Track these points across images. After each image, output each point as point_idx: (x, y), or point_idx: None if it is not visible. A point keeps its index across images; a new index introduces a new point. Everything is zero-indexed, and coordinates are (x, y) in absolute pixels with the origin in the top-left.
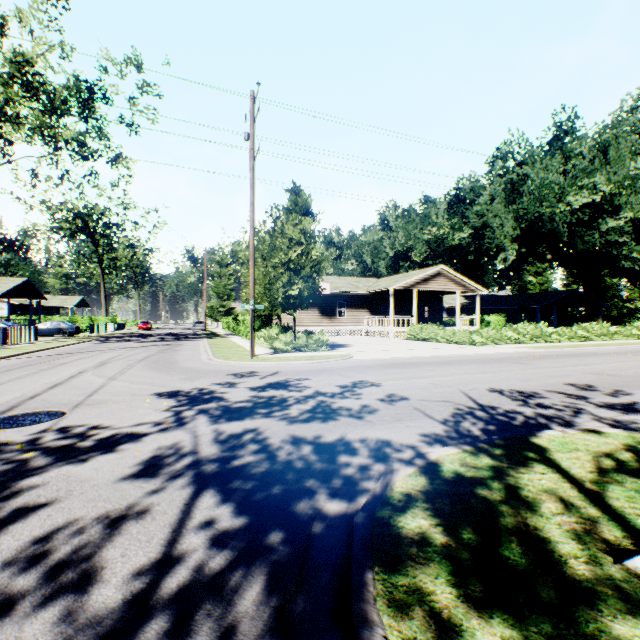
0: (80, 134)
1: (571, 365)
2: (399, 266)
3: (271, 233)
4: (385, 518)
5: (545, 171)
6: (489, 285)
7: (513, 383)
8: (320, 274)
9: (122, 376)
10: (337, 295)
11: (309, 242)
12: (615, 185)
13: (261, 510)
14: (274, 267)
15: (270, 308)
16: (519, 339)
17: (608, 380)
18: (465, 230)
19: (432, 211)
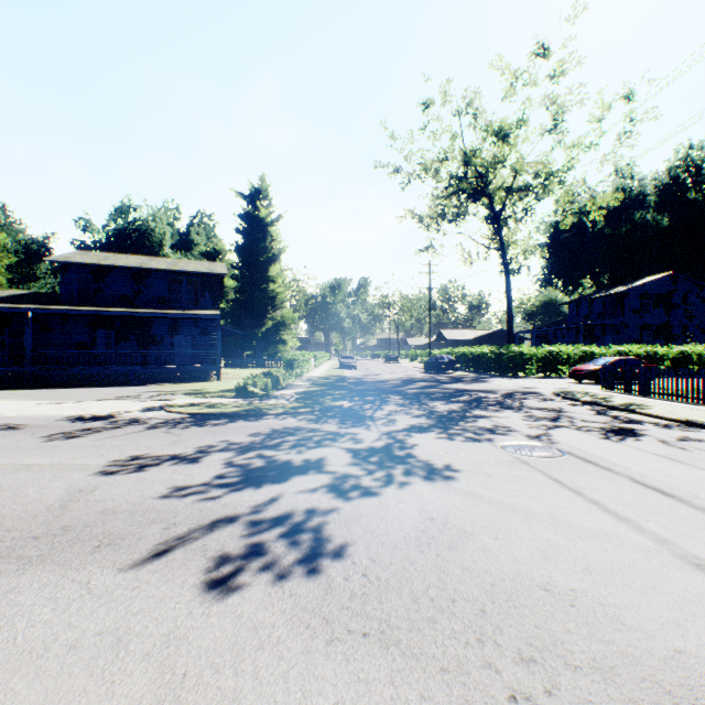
0: None
1: None
2: None
3: None
4: (324, 407)
5: None
6: None
7: None
8: None
9: None
10: None
11: None
12: None
13: (352, 412)
14: None
15: None
16: None
17: None
18: None
19: None
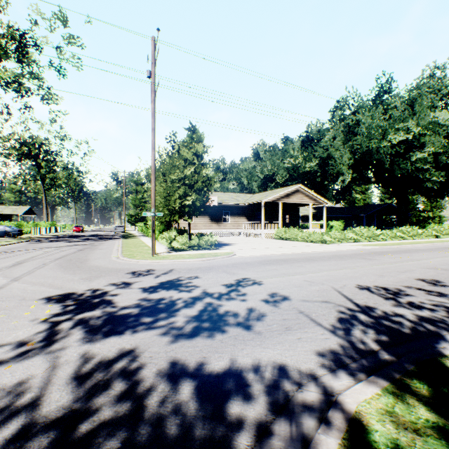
0: (17, 75)
1: (407, 260)
2: (267, 186)
3: (171, 156)
4: None
5: (371, 118)
6: (329, 200)
7: (374, 279)
8: (209, 188)
9: (27, 276)
10: (223, 206)
11: (201, 162)
12: (422, 128)
13: None
14: (172, 182)
15: (169, 215)
16: (357, 239)
17: (447, 275)
18: (313, 161)
19: (290, 147)
